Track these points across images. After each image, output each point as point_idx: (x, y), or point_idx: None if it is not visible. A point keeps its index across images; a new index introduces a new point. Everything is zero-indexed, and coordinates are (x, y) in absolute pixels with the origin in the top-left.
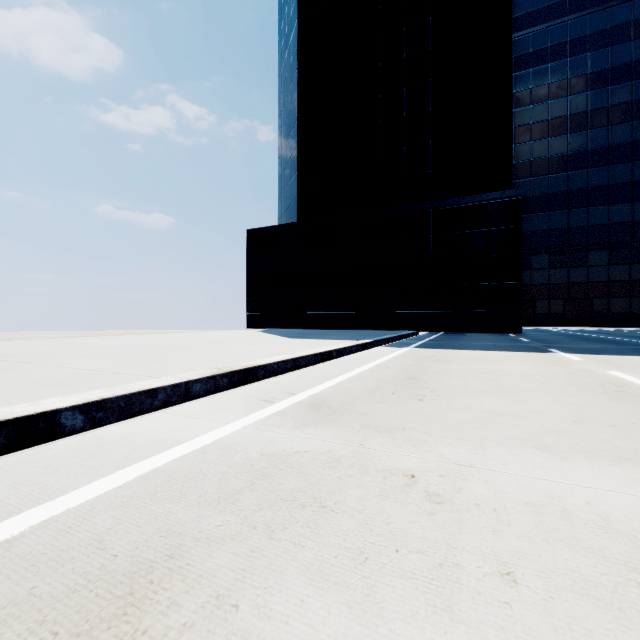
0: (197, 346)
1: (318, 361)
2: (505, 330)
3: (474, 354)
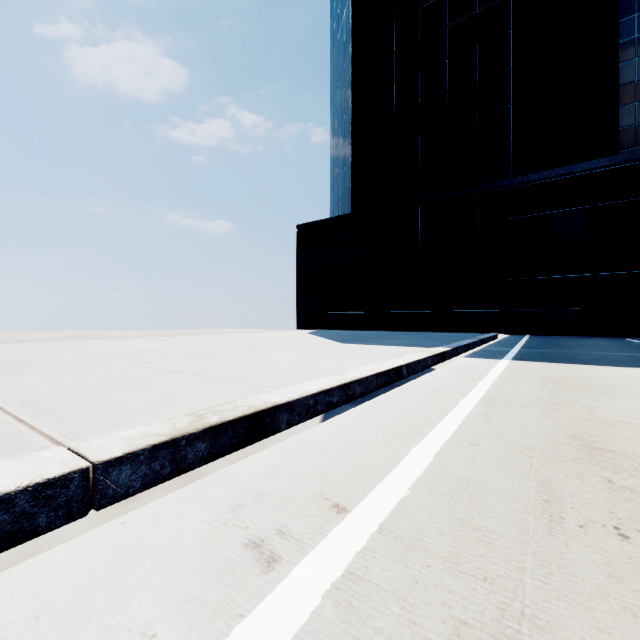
0: (221, 354)
1: (381, 384)
2: (616, 333)
3: (632, 375)
